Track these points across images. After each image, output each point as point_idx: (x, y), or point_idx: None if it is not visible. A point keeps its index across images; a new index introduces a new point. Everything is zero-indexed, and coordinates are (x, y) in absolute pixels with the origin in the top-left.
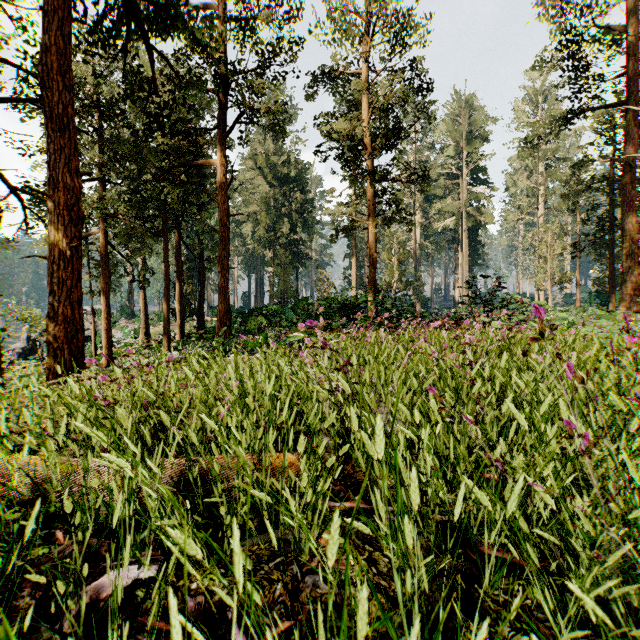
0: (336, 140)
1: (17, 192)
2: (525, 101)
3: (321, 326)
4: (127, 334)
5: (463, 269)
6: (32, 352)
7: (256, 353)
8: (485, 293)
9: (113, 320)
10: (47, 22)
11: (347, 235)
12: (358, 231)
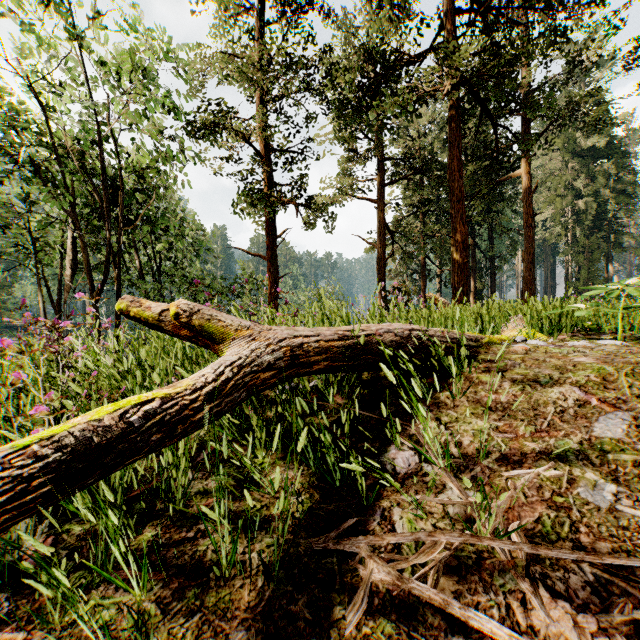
0: None
1: (391, 234)
2: None
3: None
4: None
5: None
6: None
7: None
8: None
9: None
10: (452, 146)
11: None
12: None
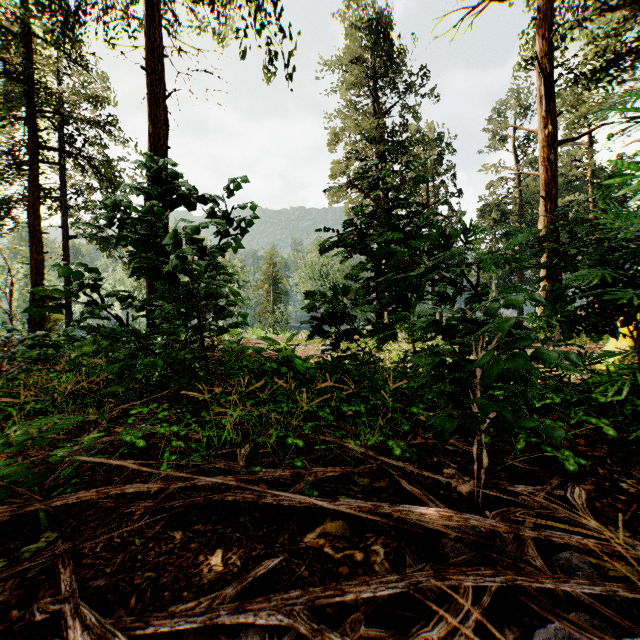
0: None
1: None
2: None
3: None
4: None
5: None
6: None
7: None
8: None
9: None
10: None
11: None
12: None
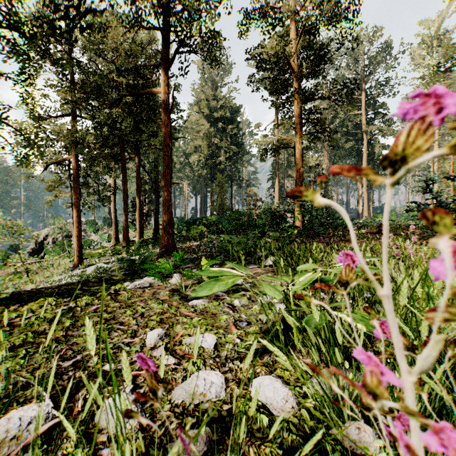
0: (265, 69)
1: None
2: (421, 46)
3: (255, 235)
4: (103, 239)
5: (366, 187)
6: (38, 251)
7: (176, 273)
8: (451, 197)
9: (97, 228)
10: None
11: (274, 154)
12: (279, 159)
